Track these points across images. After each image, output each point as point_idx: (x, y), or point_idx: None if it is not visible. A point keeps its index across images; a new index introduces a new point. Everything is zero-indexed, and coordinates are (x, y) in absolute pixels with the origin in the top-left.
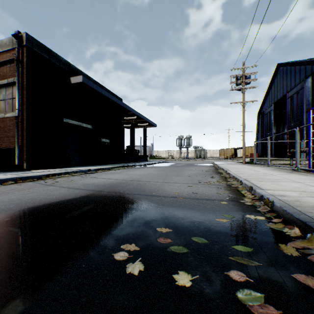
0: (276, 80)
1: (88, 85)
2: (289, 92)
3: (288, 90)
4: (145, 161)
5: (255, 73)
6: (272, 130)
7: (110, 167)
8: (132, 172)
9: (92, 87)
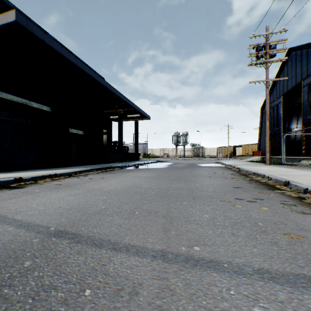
0: (286, 68)
1: (31, 31)
2: (306, 80)
3: (303, 77)
4: (136, 160)
5: (283, 42)
6: (280, 125)
7: (72, 172)
8: (102, 183)
9: (41, 38)
